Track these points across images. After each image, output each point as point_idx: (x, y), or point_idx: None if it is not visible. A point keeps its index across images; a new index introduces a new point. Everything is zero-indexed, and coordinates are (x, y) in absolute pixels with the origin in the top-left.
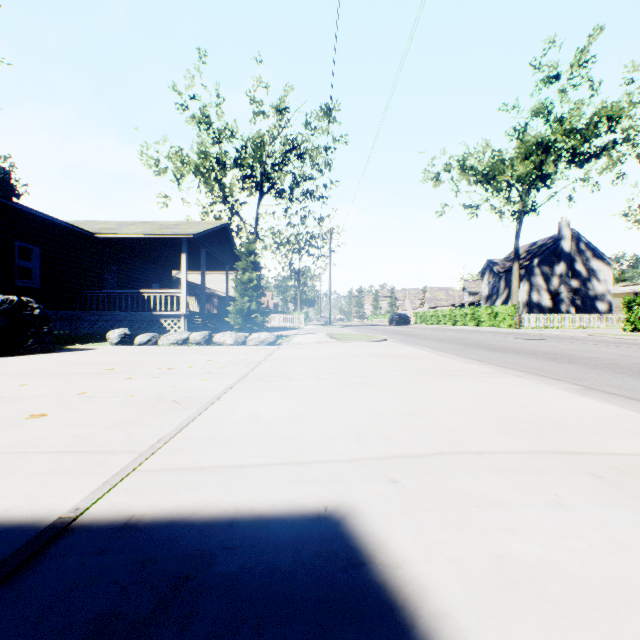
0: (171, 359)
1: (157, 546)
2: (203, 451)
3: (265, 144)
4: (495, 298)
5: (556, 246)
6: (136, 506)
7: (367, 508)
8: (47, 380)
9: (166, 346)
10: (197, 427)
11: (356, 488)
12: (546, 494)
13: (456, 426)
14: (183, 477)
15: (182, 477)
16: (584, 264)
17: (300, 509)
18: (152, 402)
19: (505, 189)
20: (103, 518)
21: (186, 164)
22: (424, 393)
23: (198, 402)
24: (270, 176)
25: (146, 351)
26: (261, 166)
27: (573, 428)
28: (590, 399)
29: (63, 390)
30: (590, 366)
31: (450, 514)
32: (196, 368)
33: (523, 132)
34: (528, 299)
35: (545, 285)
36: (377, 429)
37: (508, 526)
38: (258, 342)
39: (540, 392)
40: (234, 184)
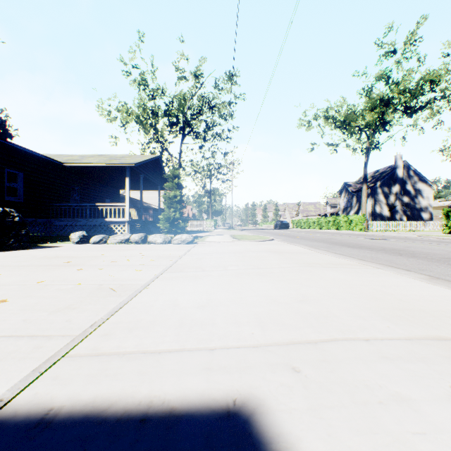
0: (115, 254)
1: (65, 450)
2: (127, 336)
3: (186, 100)
4: (349, 210)
5: (393, 173)
6: (56, 397)
7: (274, 403)
8: (17, 271)
9: (113, 244)
10: (126, 312)
11: (261, 378)
12: (442, 387)
13: (340, 312)
14: (106, 363)
15: (105, 363)
16: (413, 186)
17: (210, 403)
18: (94, 289)
19: (357, 132)
20: (22, 412)
21: (130, 114)
22: (308, 282)
23: (130, 289)
24: (190, 123)
25: (98, 248)
26: (183, 116)
27: (438, 314)
28: (440, 287)
29: (26, 279)
30: (428, 259)
31: (356, 412)
32: (132, 261)
33: (370, 91)
34: (373, 210)
35: (385, 200)
36: (274, 315)
37: (419, 429)
38: (180, 241)
39: (399, 281)
40: (164, 129)
